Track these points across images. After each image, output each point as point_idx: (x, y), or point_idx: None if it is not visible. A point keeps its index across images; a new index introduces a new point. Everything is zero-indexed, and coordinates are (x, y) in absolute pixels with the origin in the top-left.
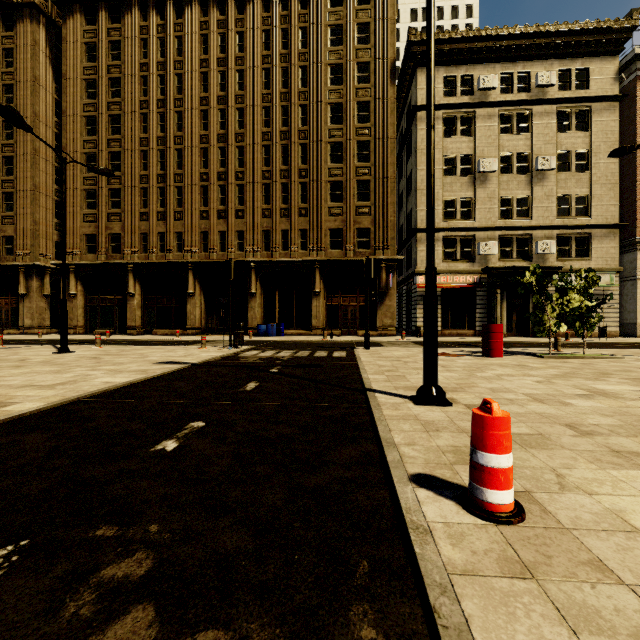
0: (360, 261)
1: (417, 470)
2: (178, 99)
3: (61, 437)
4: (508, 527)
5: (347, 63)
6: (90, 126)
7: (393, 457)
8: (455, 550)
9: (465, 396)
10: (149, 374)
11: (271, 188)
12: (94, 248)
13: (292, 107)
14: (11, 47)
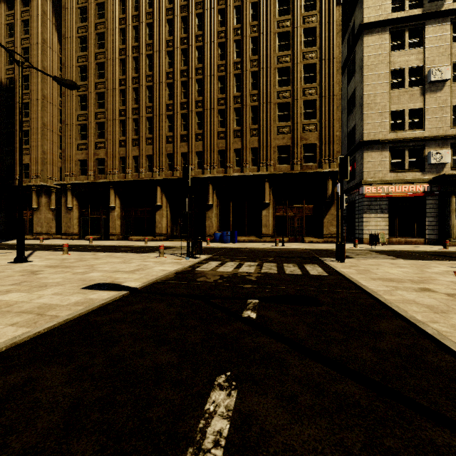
0: (307, 174)
1: None
2: (149, 44)
3: None
4: None
5: None
6: (82, 74)
7: None
8: None
9: None
10: (34, 326)
11: (225, 113)
12: (85, 171)
13: (244, 40)
14: (27, 18)
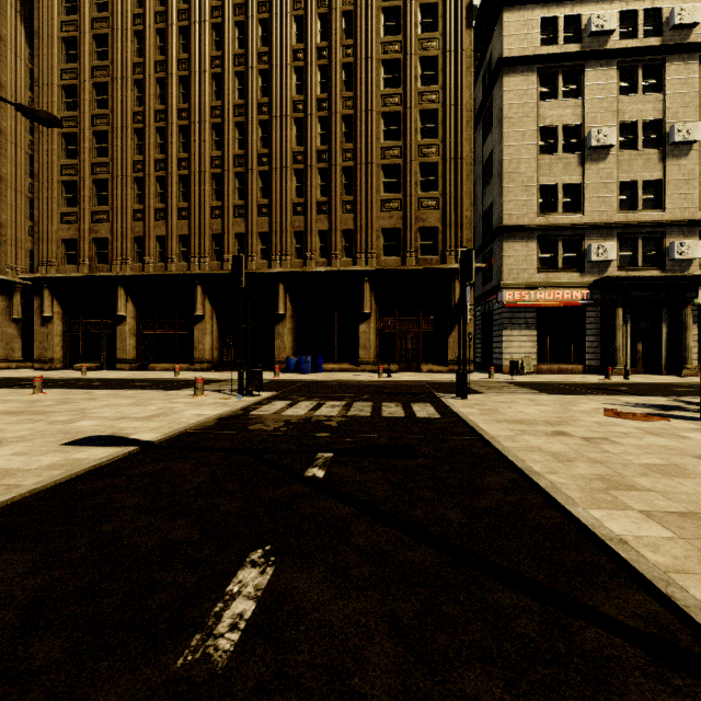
0: (425, 271)
1: None
2: (182, 60)
3: None
4: None
5: (407, 5)
6: (70, 98)
7: None
8: None
9: None
10: None
11: (305, 175)
12: (75, 257)
13: (333, 66)
14: None
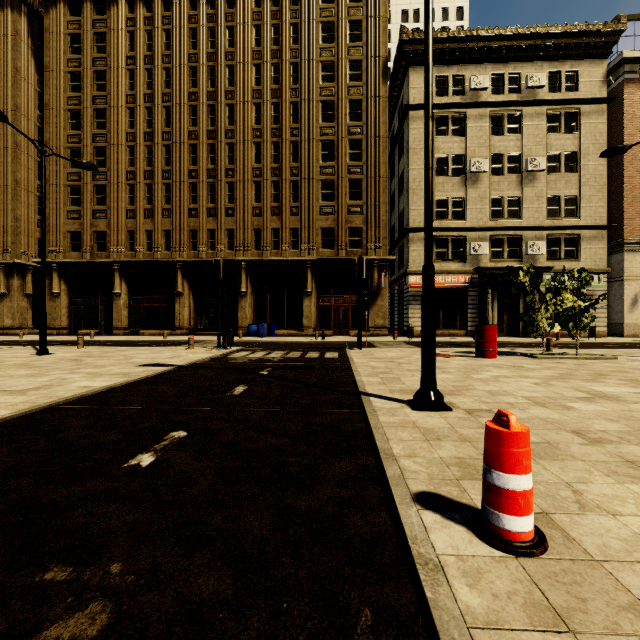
0: (352, 261)
1: (420, 487)
2: (166, 94)
3: (23, 451)
4: (530, 560)
5: (339, 60)
6: (74, 120)
7: (393, 472)
8: (473, 593)
9: (464, 400)
10: (131, 377)
11: (262, 186)
12: (78, 246)
13: (283, 104)
14: None
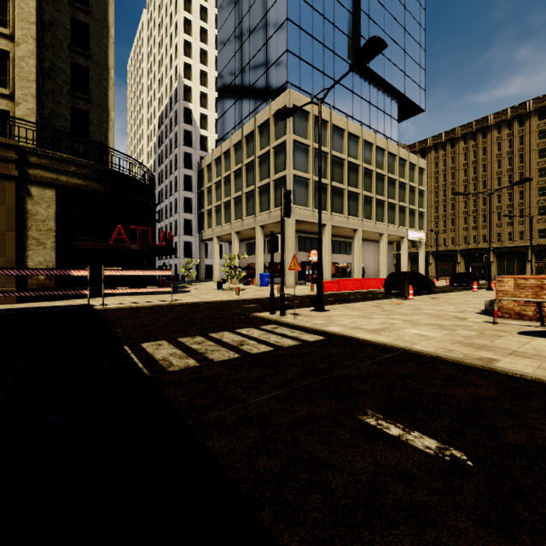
0: None
1: None
2: (452, 182)
3: None
4: None
5: None
6: None
7: None
8: None
9: None
10: None
11: (501, 213)
12: (414, 246)
13: (514, 175)
14: None
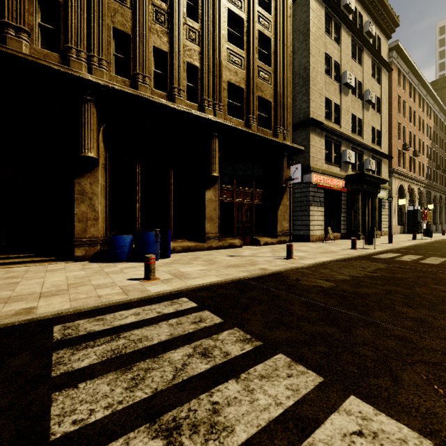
0: (267, 142)
1: None
2: None
3: None
4: None
5: None
6: None
7: None
8: None
9: None
10: None
11: None
12: None
13: None
14: None
